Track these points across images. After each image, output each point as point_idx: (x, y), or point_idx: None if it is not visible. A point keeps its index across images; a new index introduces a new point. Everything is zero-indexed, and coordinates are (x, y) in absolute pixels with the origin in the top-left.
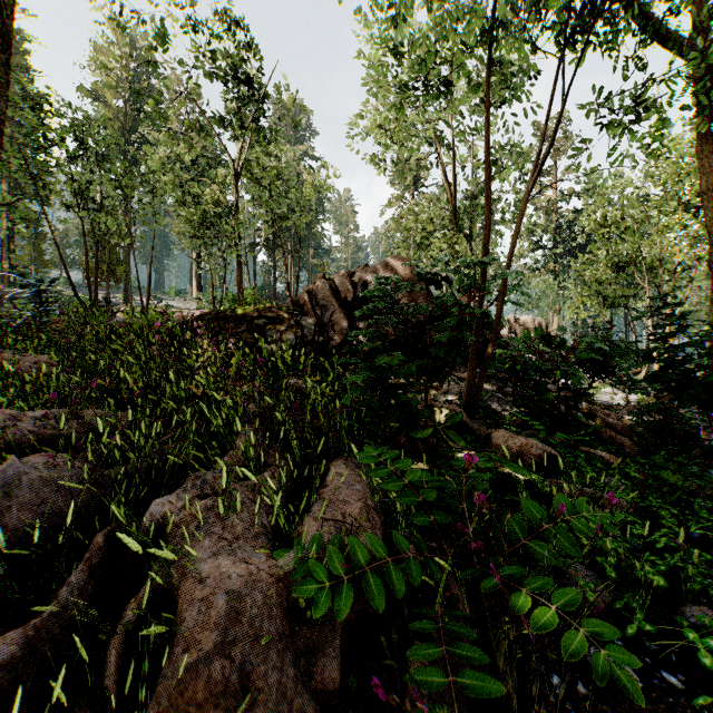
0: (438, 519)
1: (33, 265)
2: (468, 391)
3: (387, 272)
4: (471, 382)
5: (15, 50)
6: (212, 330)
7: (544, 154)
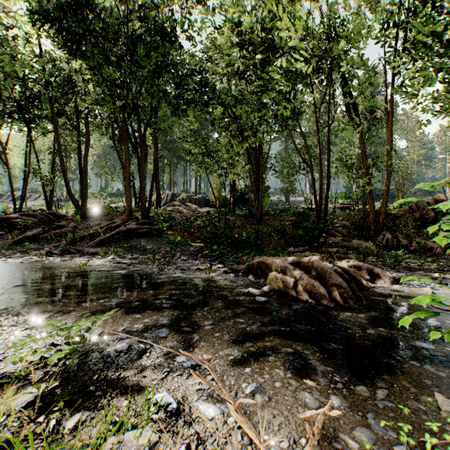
0: None
1: None
2: None
3: None
4: None
5: None
6: None
7: None
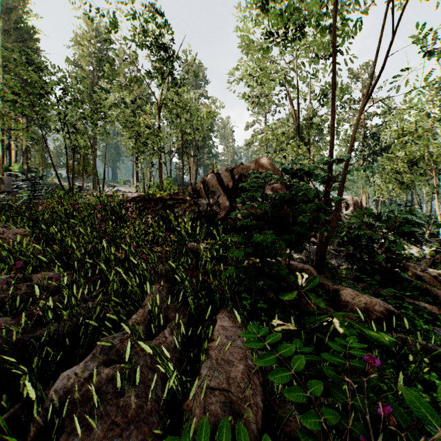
0: (326, 421)
1: (40, 167)
2: (317, 254)
3: (255, 168)
4: (319, 247)
5: (30, 39)
6: (139, 208)
7: (377, 78)
